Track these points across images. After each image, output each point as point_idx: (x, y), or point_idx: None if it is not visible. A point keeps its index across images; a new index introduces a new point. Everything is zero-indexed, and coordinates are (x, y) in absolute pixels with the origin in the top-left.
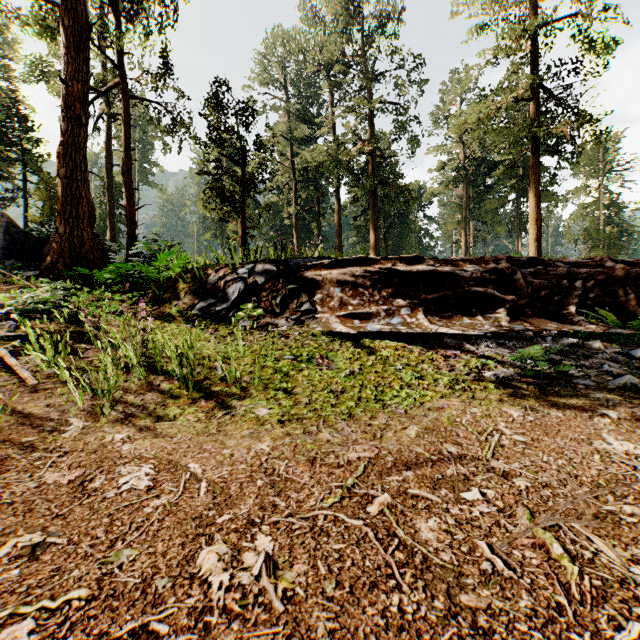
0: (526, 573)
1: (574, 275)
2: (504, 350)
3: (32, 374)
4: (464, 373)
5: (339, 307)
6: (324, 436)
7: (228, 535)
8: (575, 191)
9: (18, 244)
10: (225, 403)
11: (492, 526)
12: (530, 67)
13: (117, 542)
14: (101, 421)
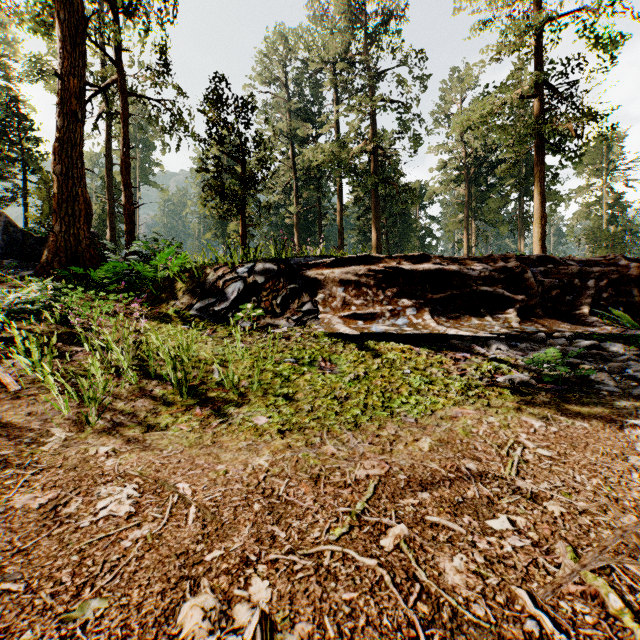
0: (582, 636)
1: (586, 274)
2: (516, 352)
3: (16, 379)
4: (476, 378)
5: (342, 307)
6: (328, 449)
7: (217, 578)
8: (578, 190)
9: (16, 243)
10: (221, 410)
11: (529, 566)
12: (535, 63)
13: (84, 589)
14: (86, 431)
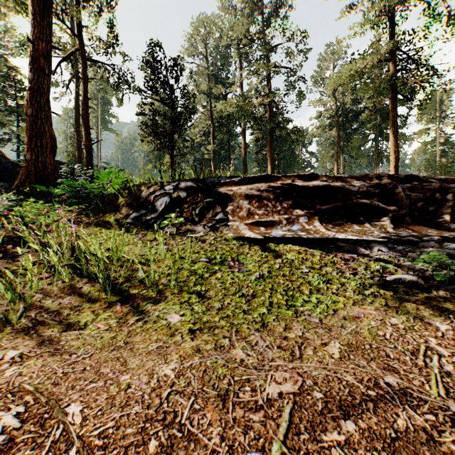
0: None
1: (444, 189)
2: (396, 254)
3: None
4: (368, 277)
5: (247, 216)
6: (237, 354)
7: None
8: (418, 132)
9: (7, 171)
10: (140, 307)
11: None
12: (390, 36)
13: None
14: (5, 331)
